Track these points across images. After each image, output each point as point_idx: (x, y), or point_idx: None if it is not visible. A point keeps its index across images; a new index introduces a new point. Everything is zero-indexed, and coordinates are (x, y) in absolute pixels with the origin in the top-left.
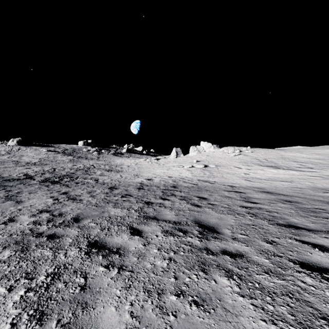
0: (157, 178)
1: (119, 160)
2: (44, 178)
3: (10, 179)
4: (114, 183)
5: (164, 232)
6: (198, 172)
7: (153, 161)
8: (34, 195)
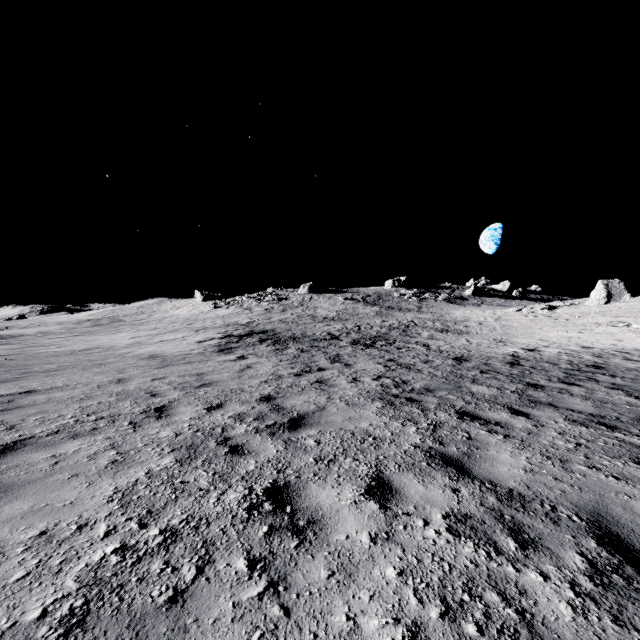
0: (549, 349)
1: (459, 312)
2: (352, 340)
3: (317, 339)
4: (460, 353)
5: (568, 421)
6: None
7: (539, 312)
8: (357, 359)
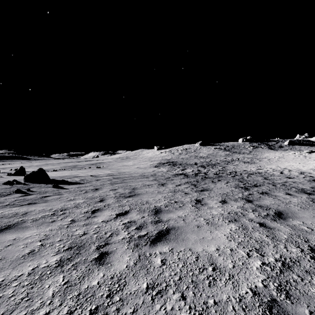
0: (268, 169)
1: (268, 154)
2: (201, 165)
3: (188, 164)
4: (229, 169)
5: (201, 177)
6: None
7: (303, 154)
8: (189, 169)
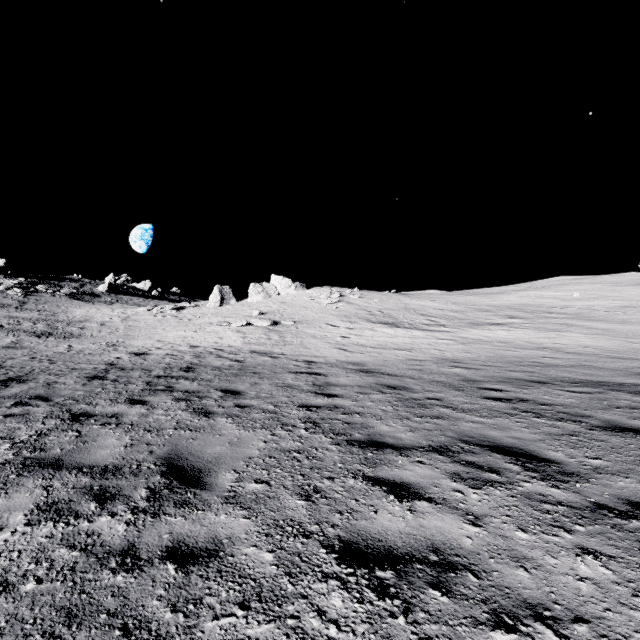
0: (160, 351)
1: (82, 310)
2: None
3: None
4: (33, 367)
5: (38, 511)
6: (258, 335)
7: (168, 312)
8: None
